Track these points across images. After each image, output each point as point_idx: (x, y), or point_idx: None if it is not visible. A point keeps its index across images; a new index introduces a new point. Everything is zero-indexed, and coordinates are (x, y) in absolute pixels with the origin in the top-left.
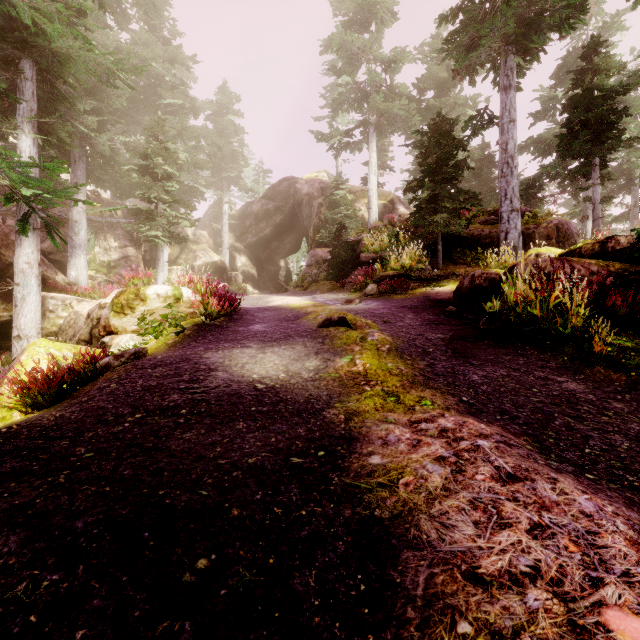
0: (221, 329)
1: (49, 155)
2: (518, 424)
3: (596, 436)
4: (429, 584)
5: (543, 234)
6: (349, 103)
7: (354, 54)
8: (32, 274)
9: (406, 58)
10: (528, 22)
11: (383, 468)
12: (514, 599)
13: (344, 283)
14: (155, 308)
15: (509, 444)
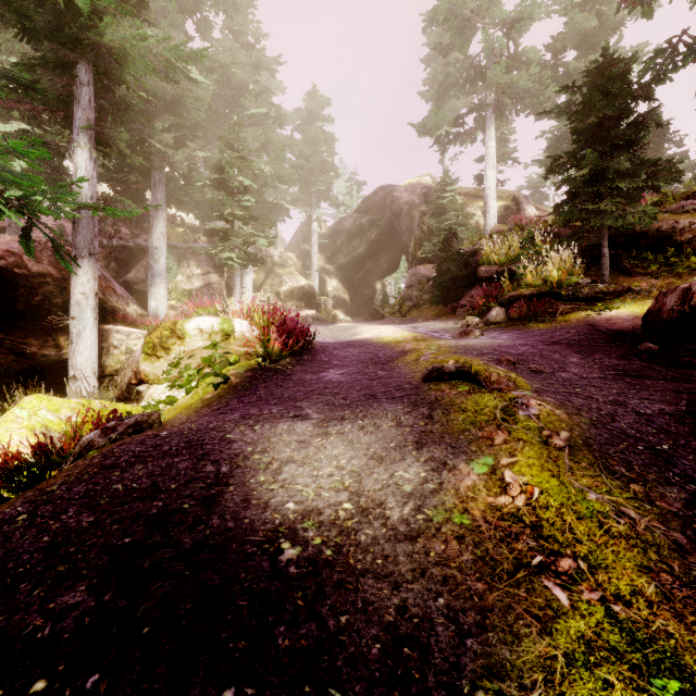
0: (281, 377)
1: (131, 180)
2: None
3: None
4: None
5: None
6: (459, 85)
7: (466, 20)
8: (88, 306)
9: (537, 12)
10: None
11: None
12: None
13: (455, 307)
14: (197, 348)
15: None
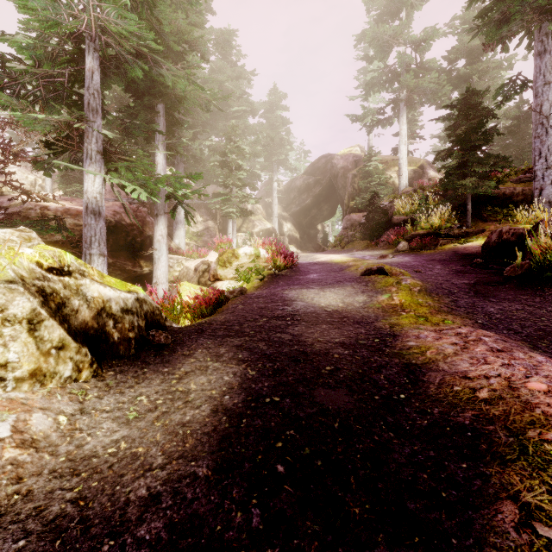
0: (287, 277)
1: None
2: (520, 336)
3: None
4: (441, 379)
5: None
6: (380, 84)
7: (385, 42)
8: (163, 242)
9: (436, 35)
10: None
11: (416, 346)
12: (483, 380)
13: (377, 242)
14: (244, 263)
15: (505, 340)
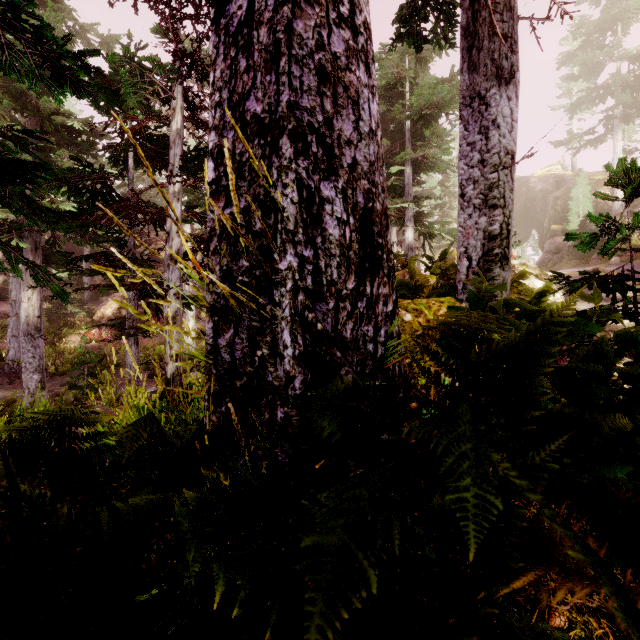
0: None
1: None
2: None
3: None
4: None
5: None
6: (589, 102)
7: (595, 64)
8: None
9: None
10: None
11: None
12: None
13: (589, 260)
14: None
15: None
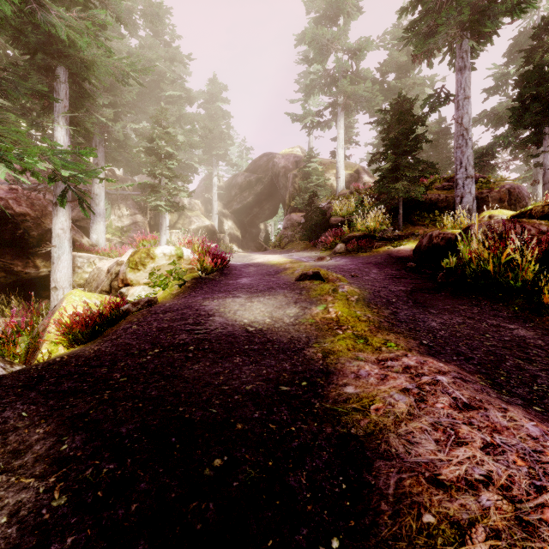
0: (214, 282)
1: (76, 141)
2: (473, 364)
3: (544, 376)
4: (398, 486)
5: (496, 198)
6: (320, 88)
7: (324, 45)
8: (65, 238)
9: (370, 46)
10: (482, 9)
11: (356, 396)
12: (470, 499)
13: (316, 243)
14: (162, 265)
15: (465, 380)
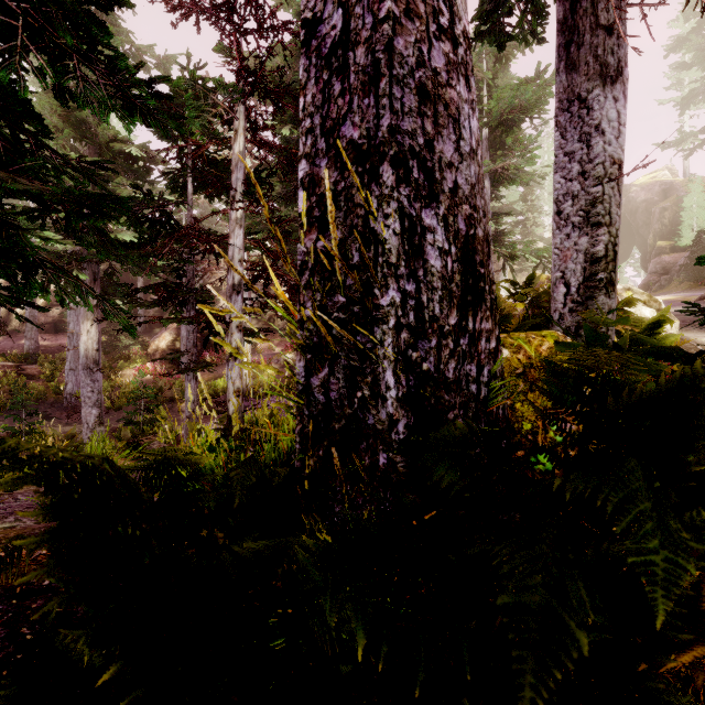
0: None
1: None
2: None
3: None
4: None
5: None
6: (704, 93)
7: None
8: None
9: None
10: None
11: None
12: None
13: None
14: None
15: None
